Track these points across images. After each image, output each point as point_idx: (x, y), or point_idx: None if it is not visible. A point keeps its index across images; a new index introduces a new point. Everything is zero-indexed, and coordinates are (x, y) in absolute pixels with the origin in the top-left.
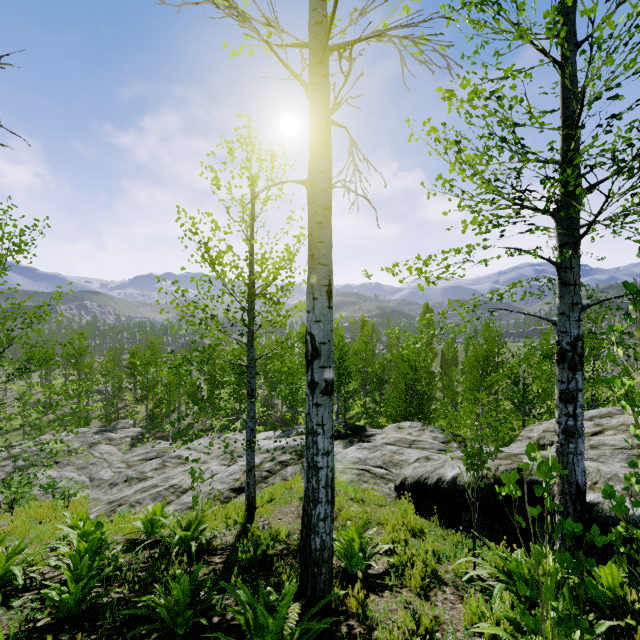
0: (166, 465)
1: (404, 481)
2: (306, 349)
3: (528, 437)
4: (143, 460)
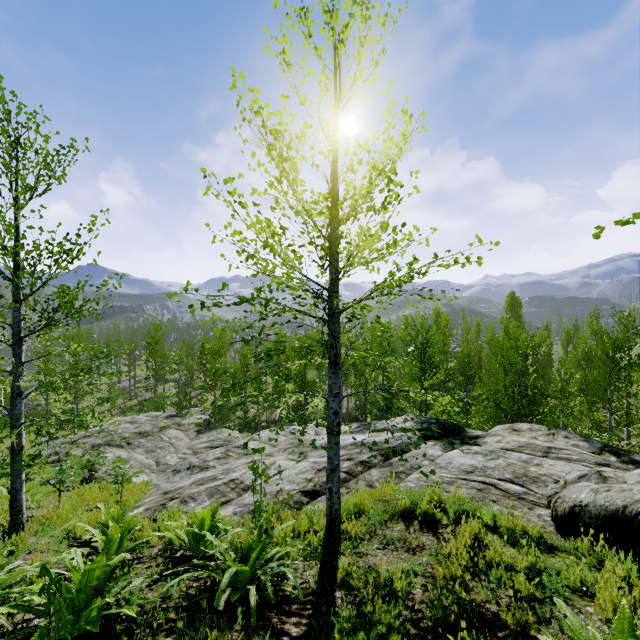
0: (229, 455)
1: (579, 510)
2: None
3: None
4: (208, 448)
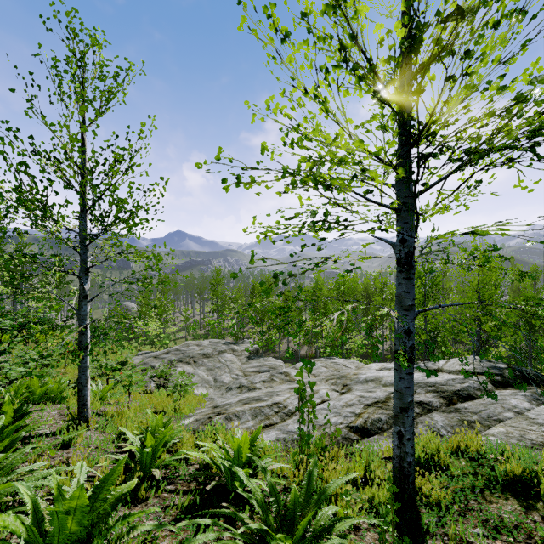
0: (273, 379)
1: None
2: None
3: None
4: (256, 372)
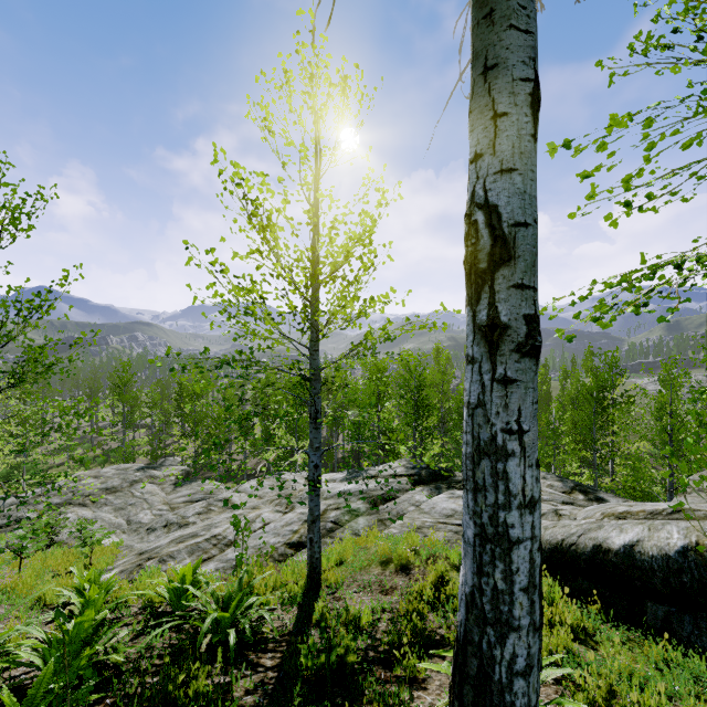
0: (211, 509)
1: None
2: (473, 247)
3: (700, 489)
4: (188, 502)
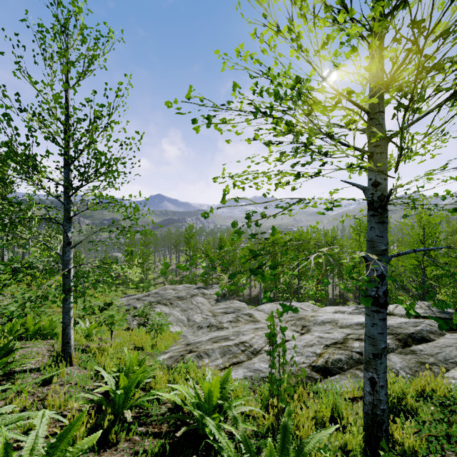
0: (239, 320)
1: None
2: None
3: None
4: (224, 313)
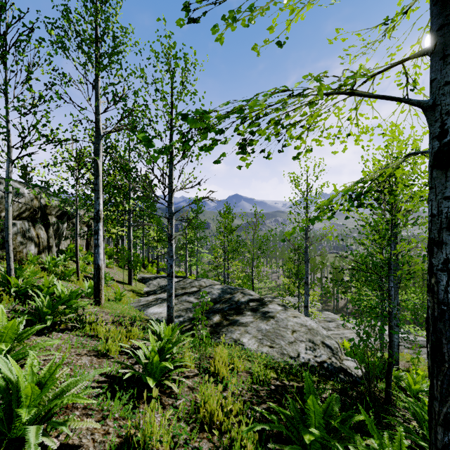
0: (339, 327)
1: None
2: None
3: None
4: (324, 320)
